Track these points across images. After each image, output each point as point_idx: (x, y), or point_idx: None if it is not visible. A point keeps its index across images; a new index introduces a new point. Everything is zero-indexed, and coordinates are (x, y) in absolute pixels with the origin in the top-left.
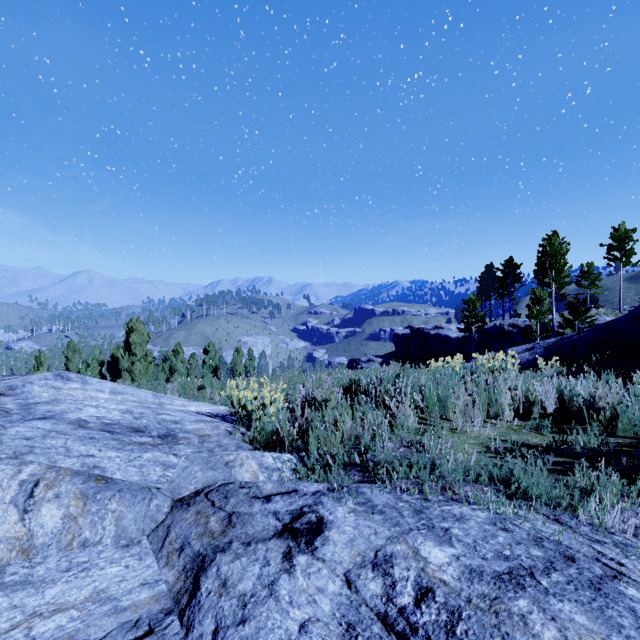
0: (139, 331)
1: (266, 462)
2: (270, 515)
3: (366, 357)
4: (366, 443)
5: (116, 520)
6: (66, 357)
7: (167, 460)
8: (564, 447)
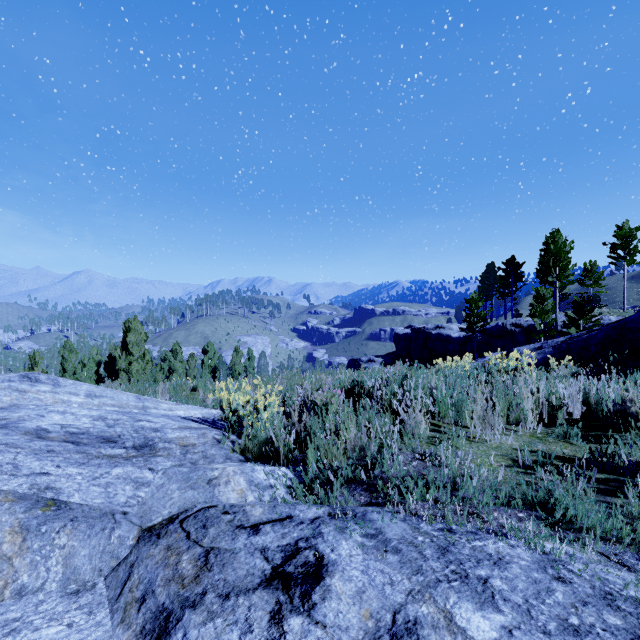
0: (136, 331)
1: (257, 478)
2: (257, 553)
3: (366, 357)
4: (373, 455)
5: (65, 559)
6: (62, 357)
7: (140, 476)
8: (603, 460)
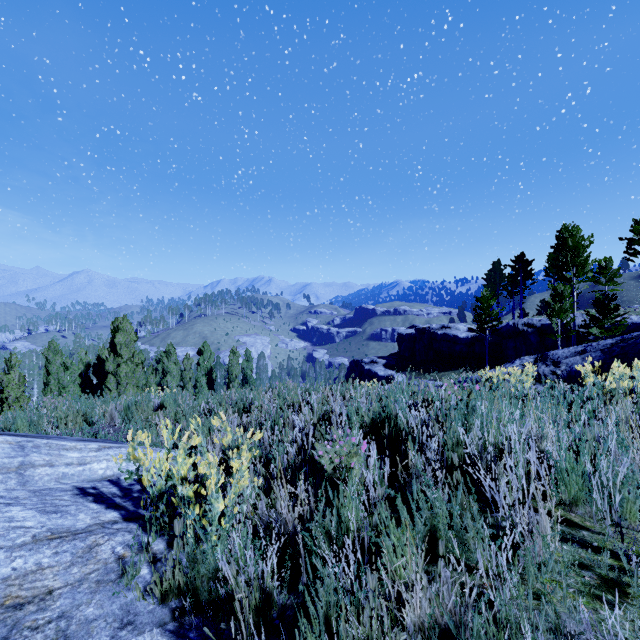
0: (125, 331)
1: None
2: None
3: (369, 358)
4: None
5: None
6: (46, 359)
7: None
8: None
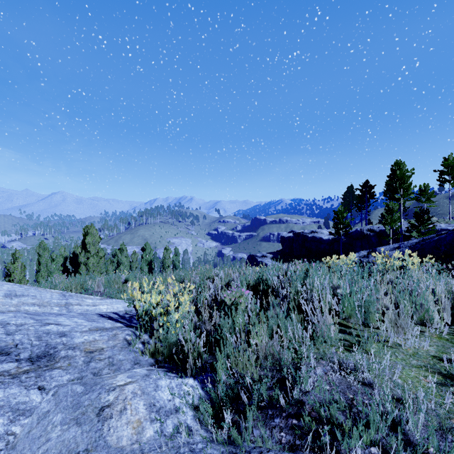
0: (92, 234)
1: (159, 399)
2: None
3: (261, 253)
4: (287, 366)
5: None
6: (38, 254)
7: (24, 400)
8: None
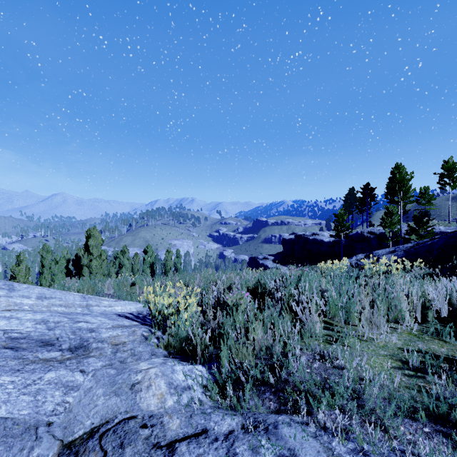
0: (95, 237)
1: (176, 380)
2: None
3: (262, 256)
4: (278, 355)
5: None
6: (41, 256)
7: (71, 380)
8: None
